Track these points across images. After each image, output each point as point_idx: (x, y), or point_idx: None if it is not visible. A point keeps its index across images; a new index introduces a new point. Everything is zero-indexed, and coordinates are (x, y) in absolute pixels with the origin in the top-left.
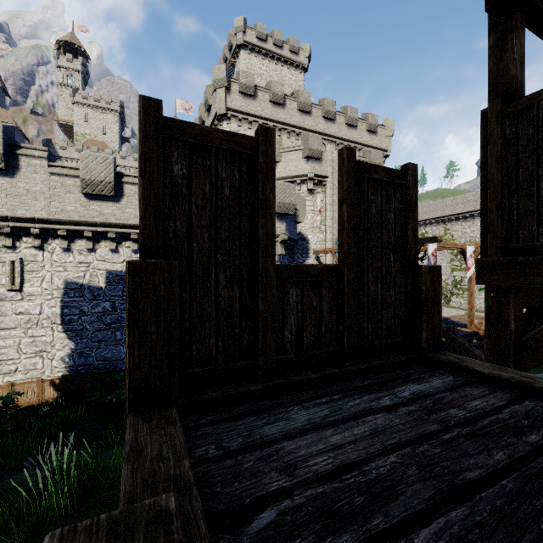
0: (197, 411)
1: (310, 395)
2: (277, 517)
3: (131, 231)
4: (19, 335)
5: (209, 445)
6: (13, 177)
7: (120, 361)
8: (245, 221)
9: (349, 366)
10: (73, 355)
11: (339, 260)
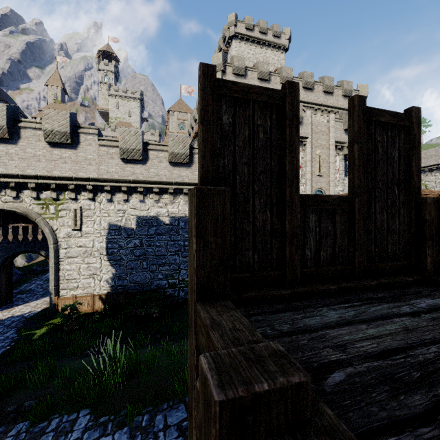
0: (243, 306)
1: (332, 301)
2: (346, 377)
3: (153, 186)
4: (80, 262)
5: (264, 327)
6: (76, 149)
7: (146, 284)
8: (275, 158)
9: (361, 282)
10: (114, 278)
11: (350, 192)
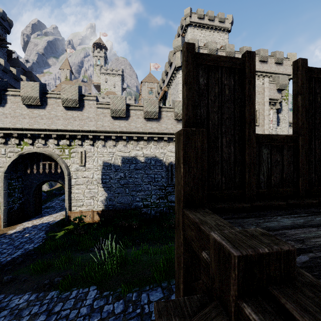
0: (216, 213)
1: (283, 213)
2: (310, 259)
3: (133, 135)
4: (84, 188)
5: (236, 226)
6: (82, 111)
7: (128, 205)
8: (237, 108)
9: (304, 200)
10: (106, 200)
11: (294, 133)
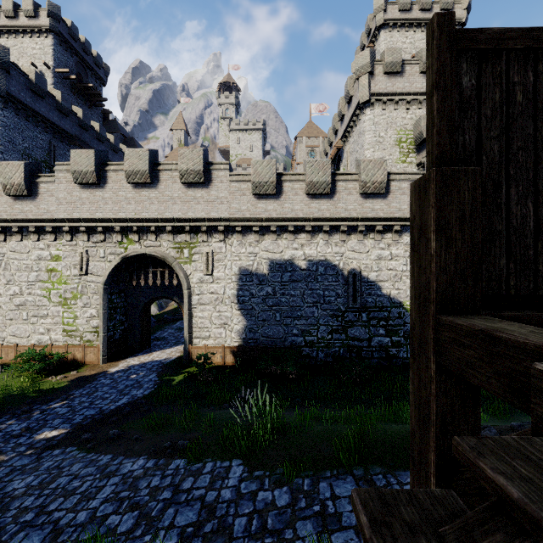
0: None
1: None
2: None
3: (288, 224)
4: (211, 310)
5: None
6: (208, 188)
7: (279, 340)
8: (541, 127)
9: None
10: (245, 330)
11: None
